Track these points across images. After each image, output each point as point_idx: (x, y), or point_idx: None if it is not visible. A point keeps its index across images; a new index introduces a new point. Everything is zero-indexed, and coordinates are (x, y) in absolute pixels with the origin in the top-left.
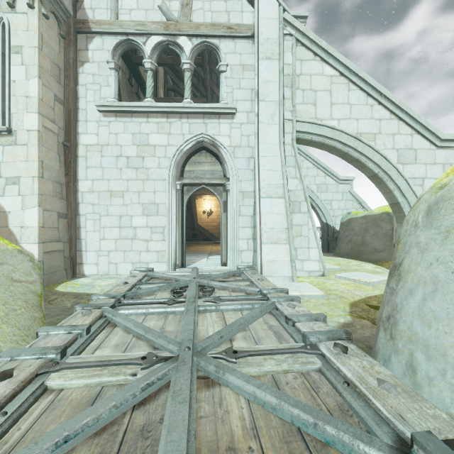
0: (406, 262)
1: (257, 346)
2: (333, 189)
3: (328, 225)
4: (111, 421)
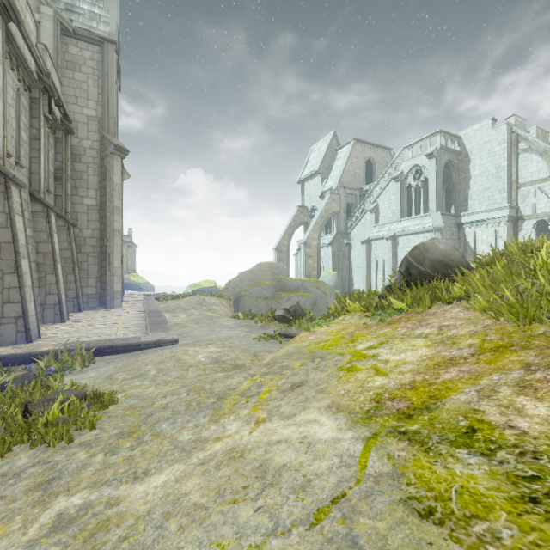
0: None
1: None
2: None
3: None
4: None
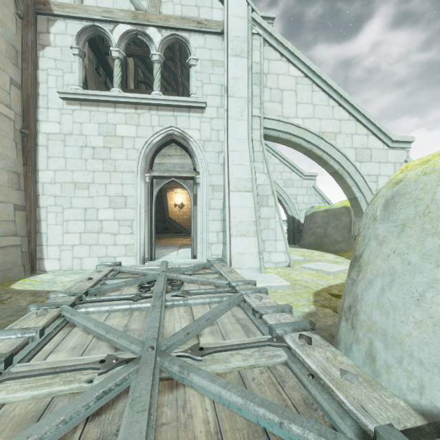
0: (365, 254)
1: (224, 341)
2: (298, 185)
3: (294, 218)
4: (59, 438)
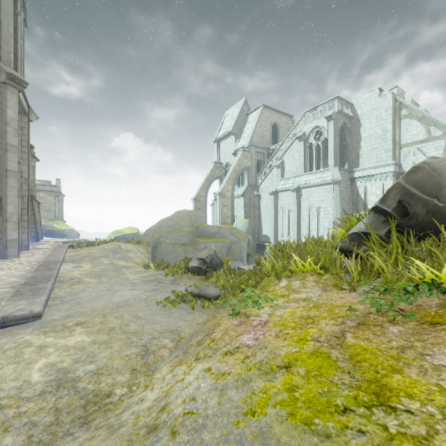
0: None
1: None
2: None
3: None
4: None
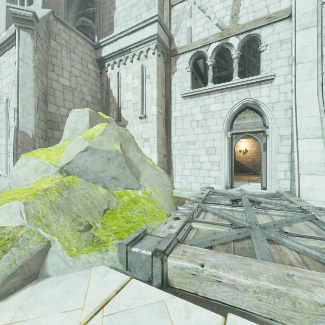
0: None
1: (302, 234)
2: None
3: None
4: (225, 242)
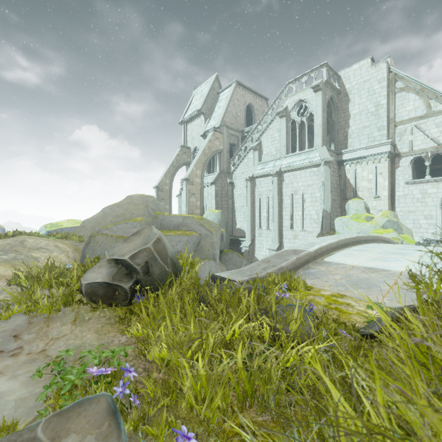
0: None
1: None
2: None
3: None
4: None
